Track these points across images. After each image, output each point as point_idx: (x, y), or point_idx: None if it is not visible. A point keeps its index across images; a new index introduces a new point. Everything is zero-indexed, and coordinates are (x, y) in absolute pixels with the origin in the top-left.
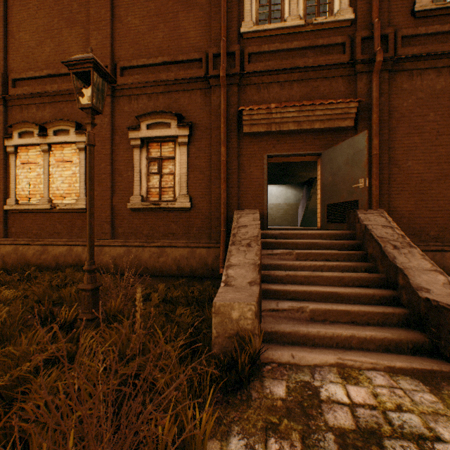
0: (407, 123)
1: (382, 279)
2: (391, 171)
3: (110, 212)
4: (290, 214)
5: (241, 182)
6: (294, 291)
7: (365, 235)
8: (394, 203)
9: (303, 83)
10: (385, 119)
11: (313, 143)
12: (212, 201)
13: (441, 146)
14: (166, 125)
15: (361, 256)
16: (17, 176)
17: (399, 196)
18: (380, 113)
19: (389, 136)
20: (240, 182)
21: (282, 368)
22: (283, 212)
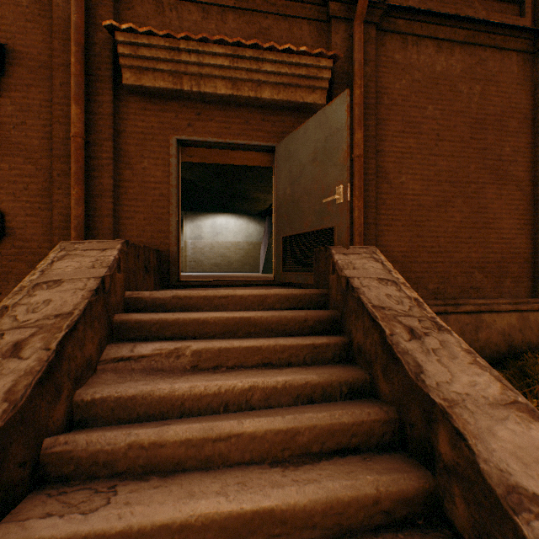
0: (400, 115)
1: (390, 423)
2: (379, 188)
3: None
4: (252, 256)
5: (124, 187)
6: (128, 532)
7: (347, 301)
8: (383, 239)
9: (245, 15)
10: (372, 102)
11: (263, 128)
12: (54, 223)
13: (441, 157)
14: None
15: (339, 350)
16: None
17: (389, 228)
18: (365, 92)
19: (376, 131)
20: (120, 187)
21: None
22: (243, 254)
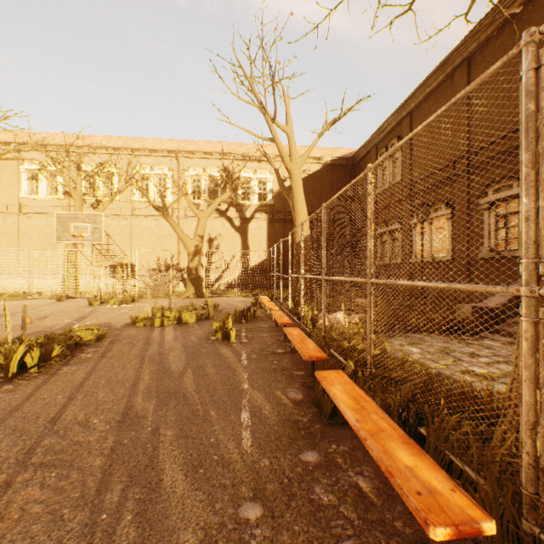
0: None
1: None
2: None
3: (466, 262)
4: None
5: None
6: None
7: None
8: None
9: None
10: None
11: None
12: None
13: None
14: (508, 186)
15: None
16: (416, 241)
17: None
18: None
19: None
20: None
21: (482, 338)
22: None
